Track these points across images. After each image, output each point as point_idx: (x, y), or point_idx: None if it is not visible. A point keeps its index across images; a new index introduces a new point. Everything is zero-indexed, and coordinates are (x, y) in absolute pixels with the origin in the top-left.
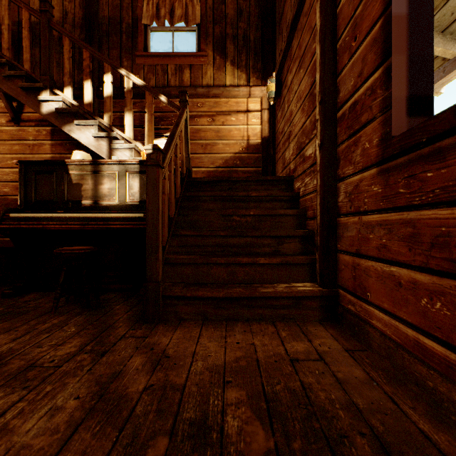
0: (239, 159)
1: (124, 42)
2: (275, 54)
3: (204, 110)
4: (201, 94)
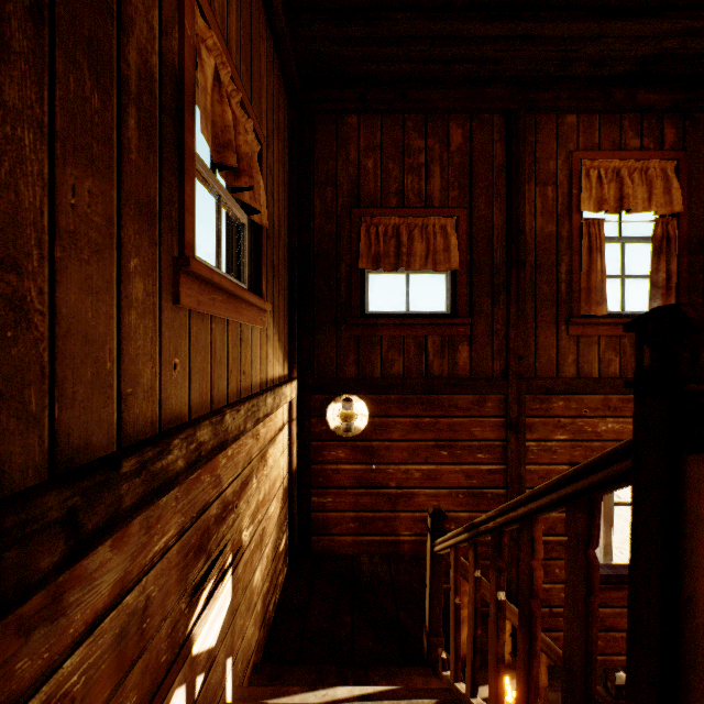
0: (280, 527)
1: (134, 154)
2: (312, 335)
3: (261, 444)
4: (270, 410)
